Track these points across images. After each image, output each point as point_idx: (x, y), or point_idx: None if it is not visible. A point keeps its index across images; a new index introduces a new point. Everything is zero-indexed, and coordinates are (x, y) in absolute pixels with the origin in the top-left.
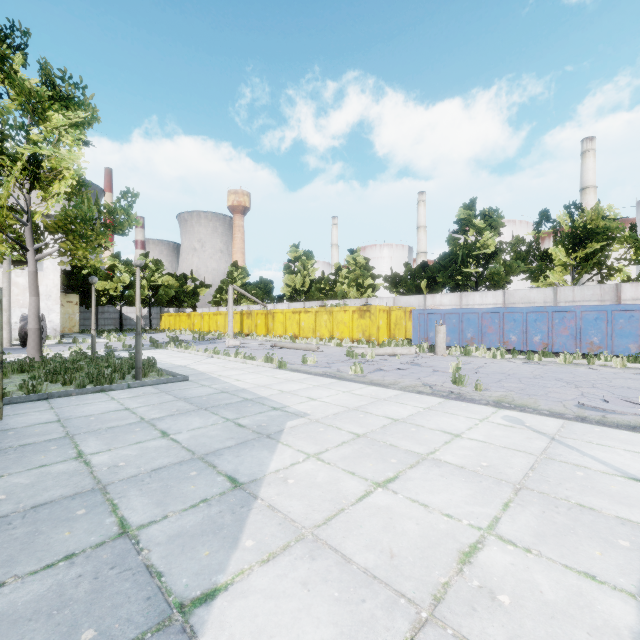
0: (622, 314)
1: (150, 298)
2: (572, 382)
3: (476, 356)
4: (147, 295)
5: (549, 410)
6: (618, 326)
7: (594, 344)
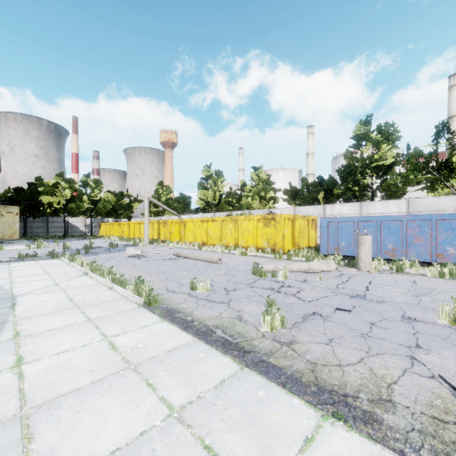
0: None
1: (92, 210)
2: None
3: (411, 273)
4: (88, 208)
5: None
6: None
7: None
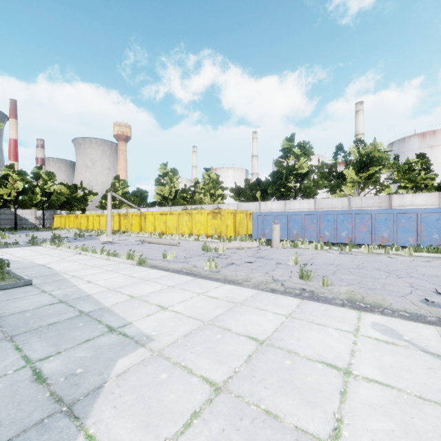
0: (404, 216)
1: (44, 202)
2: (391, 272)
3: (302, 248)
4: (40, 200)
5: (406, 310)
6: (401, 224)
7: (384, 238)
